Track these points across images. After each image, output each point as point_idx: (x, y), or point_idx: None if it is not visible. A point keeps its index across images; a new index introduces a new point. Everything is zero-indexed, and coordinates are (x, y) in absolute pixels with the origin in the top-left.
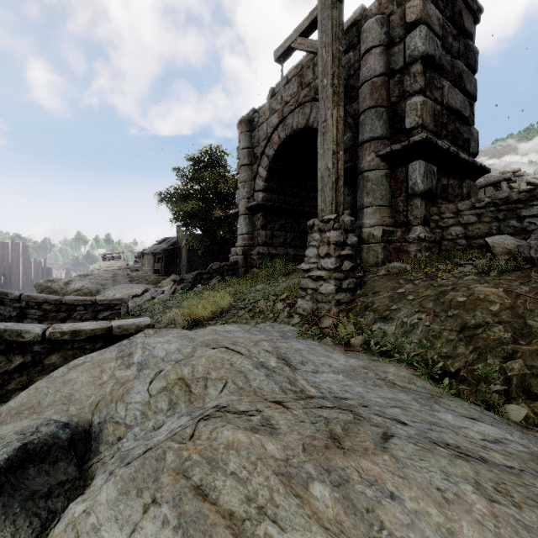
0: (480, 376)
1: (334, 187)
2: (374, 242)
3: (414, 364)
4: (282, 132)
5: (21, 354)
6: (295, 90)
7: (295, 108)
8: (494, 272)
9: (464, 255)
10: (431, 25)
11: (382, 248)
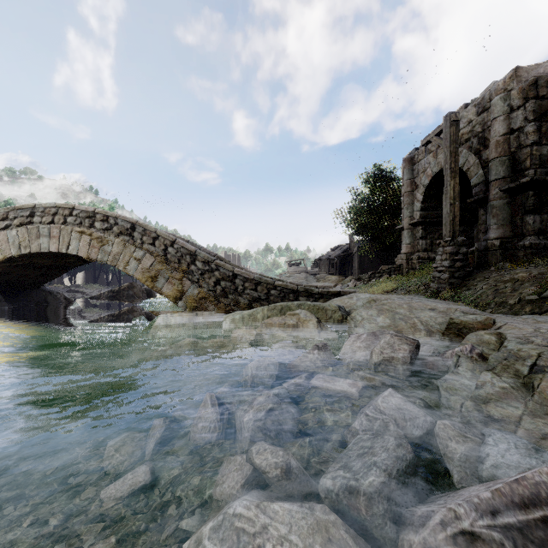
0: (489, 304)
1: (451, 223)
2: (494, 249)
3: (466, 302)
4: (437, 168)
5: (312, 297)
6: None
7: None
8: (540, 266)
9: (546, 257)
10: (544, 95)
11: (500, 253)
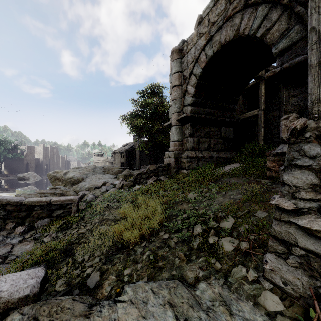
0: None
1: None
2: None
3: None
4: (209, 50)
5: None
6: (222, 7)
7: (223, 23)
8: None
9: None
10: None
11: None
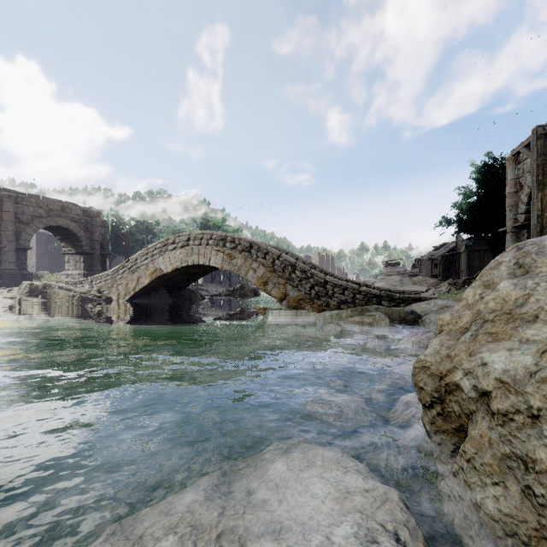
0: None
1: (538, 234)
2: None
3: None
4: None
5: (393, 302)
6: None
7: None
8: None
9: None
10: None
11: None
